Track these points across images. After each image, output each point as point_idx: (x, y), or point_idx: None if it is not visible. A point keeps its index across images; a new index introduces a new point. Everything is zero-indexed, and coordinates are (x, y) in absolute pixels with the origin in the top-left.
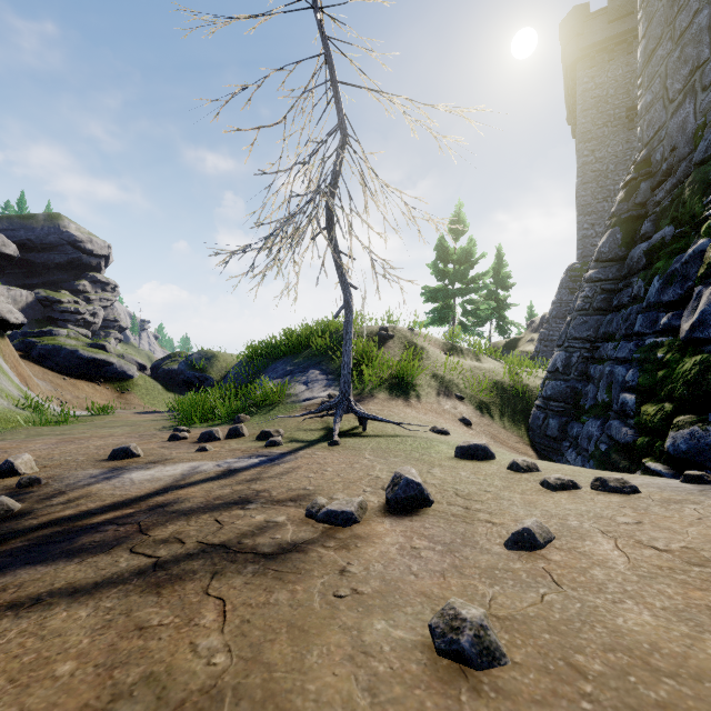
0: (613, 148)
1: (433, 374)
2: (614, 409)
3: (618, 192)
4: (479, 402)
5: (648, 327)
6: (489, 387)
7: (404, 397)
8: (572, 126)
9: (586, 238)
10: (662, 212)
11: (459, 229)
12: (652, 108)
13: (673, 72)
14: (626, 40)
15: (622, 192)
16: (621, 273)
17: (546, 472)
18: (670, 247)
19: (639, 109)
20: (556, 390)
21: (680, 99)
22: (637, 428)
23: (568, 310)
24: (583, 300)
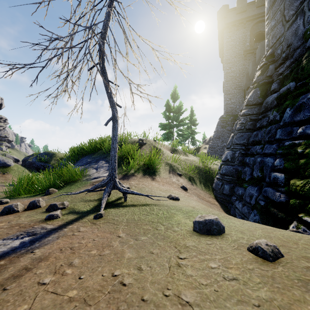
0: (238, 67)
1: (166, 163)
2: (267, 181)
3: (256, 72)
4: (189, 177)
5: (285, 135)
6: (193, 169)
7: (151, 175)
8: (221, 58)
9: (227, 104)
10: (284, 77)
11: (175, 97)
12: (275, 28)
13: (289, 6)
14: (243, 22)
15: (259, 71)
16: (260, 111)
17: (288, 256)
18: (295, 92)
19: (267, 30)
20: (227, 170)
21: (293, 18)
22: (287, 193)
23: (220, 135)
24: (240, 125)
